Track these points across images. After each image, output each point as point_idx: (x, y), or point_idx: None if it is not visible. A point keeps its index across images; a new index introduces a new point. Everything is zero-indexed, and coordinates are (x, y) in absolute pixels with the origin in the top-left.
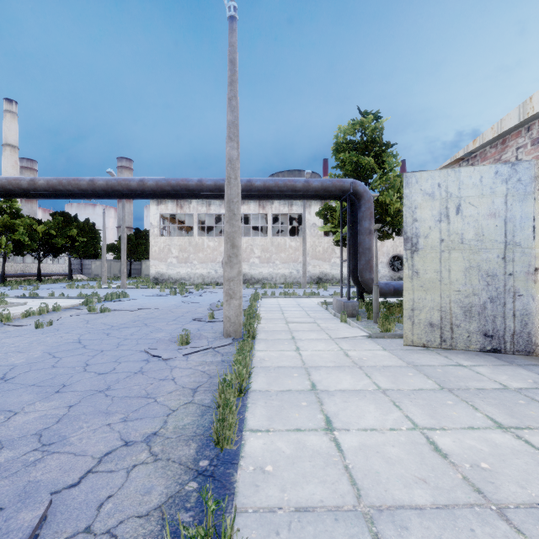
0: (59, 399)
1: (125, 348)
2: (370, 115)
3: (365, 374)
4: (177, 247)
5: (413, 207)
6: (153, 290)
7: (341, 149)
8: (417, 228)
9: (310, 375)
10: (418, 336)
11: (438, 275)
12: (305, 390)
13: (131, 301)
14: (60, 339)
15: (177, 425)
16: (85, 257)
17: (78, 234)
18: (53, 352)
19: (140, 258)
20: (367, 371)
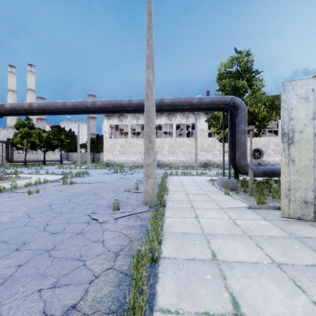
0: (14, 257)
1: (76, 211)
2: (243, 52)
3: (255, 244)
4: (119, 144)
5: (290, 109)
6: (105, 170)
7: (222, 77)
8: (293, 125)
9: (209, 243)
10: (294, 210)
11: (312, 162)
12: (207, 260)
13: (90, 177)
14: (39, 203)
15: (95, 297)
16: (69, 151)
17: (65, 138)
18: (30, 213)
19: (99, 151)
20: (257, 241)
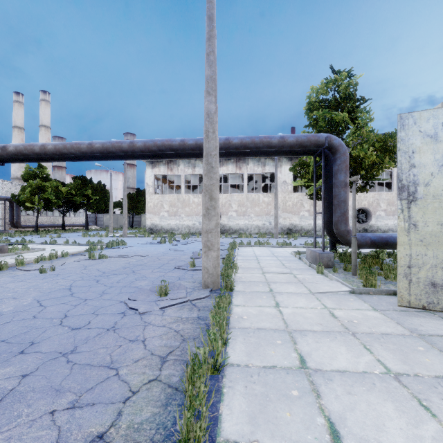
0: (17, 364)
1: (107, 297)
2: (343, 72)
3: (362, 345)
4: (168, 202)
5: (410, 151)
6: (148, 238)
7: (314, 108)
8: (415, 175)
9: (296, 343)
10: (417, 297)
11: (442, 228)
12: (293, 368)
13: (128, 248)
14: (54, 285)
15: (132, 422)
16: (99, 211)
17: (92, 193)
18: (42, 299)
19: (140, 212)
20: (364, 341)
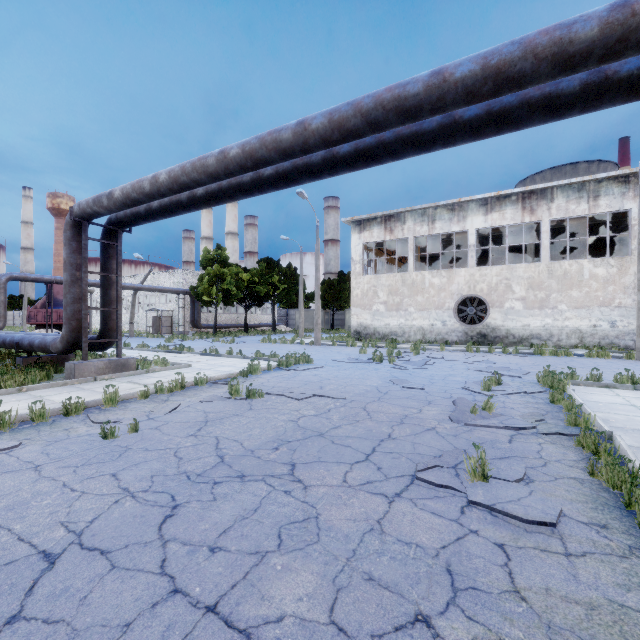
0: None
1: None
2: None
3: None
4: (385, 288)
5: None
6: (352, 349)
7: None
8: None
9: None
10: None
11: None
12: None
13: (312, 370)
14: (50, 518)
15: None
16: (291, 306)
17: (280, 281)
18: None
19: (343, 306)
20: None
